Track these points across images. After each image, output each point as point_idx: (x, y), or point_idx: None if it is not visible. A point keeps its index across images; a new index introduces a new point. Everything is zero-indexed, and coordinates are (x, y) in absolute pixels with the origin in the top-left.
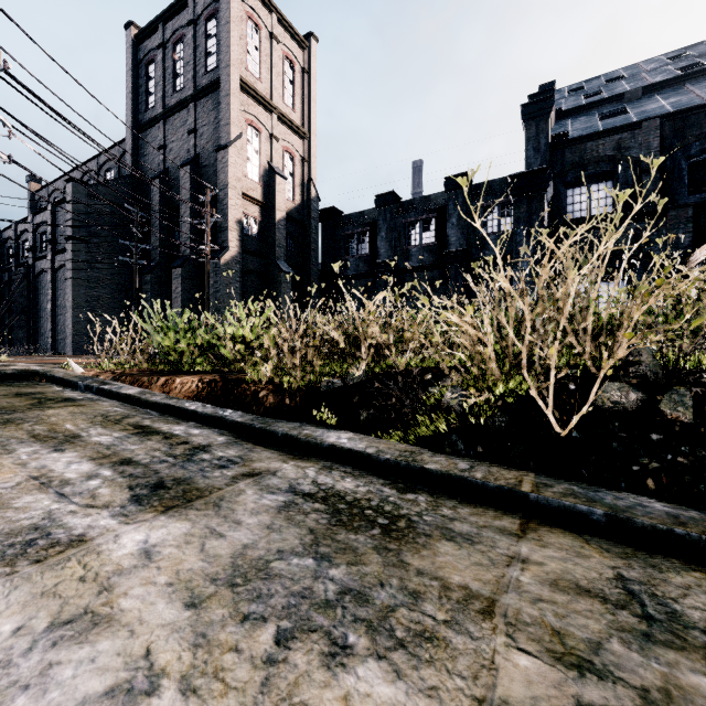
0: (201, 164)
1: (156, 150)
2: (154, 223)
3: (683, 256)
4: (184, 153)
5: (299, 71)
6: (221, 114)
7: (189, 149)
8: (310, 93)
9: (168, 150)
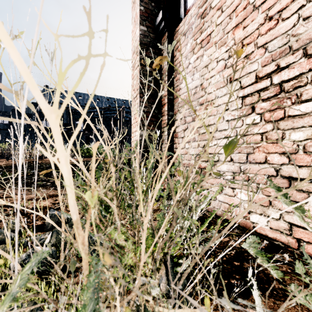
0: None
1: None
2: None
3: None
4: None
5: None
6: None
7: None
8: None
9: None
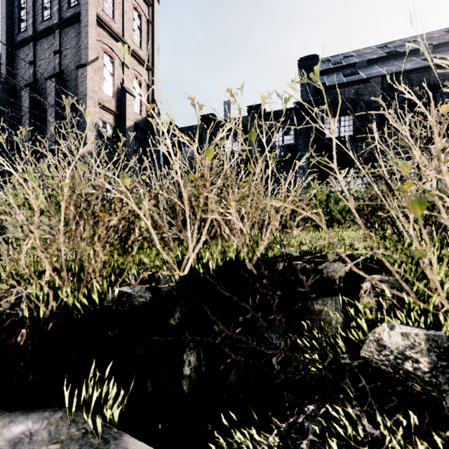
0: (65, 79)
1: (27, 65)
2: (25, 122)
3: None
4: (51, 69)
5: (145, 21)
6: (80, 40)
7: (54, 66)
8: (153, 38)
9: (37, 66)
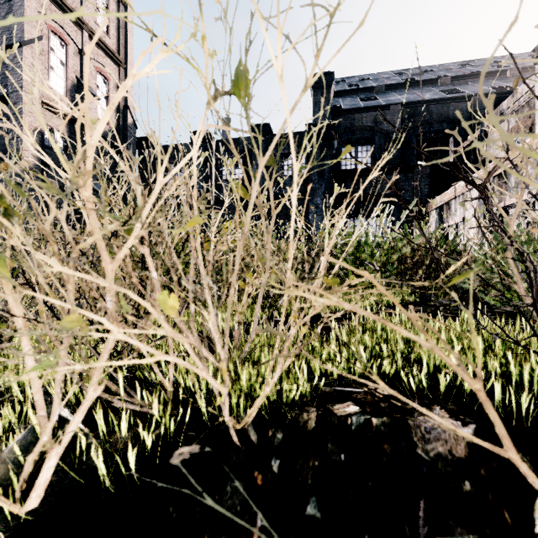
0: None
1: None
2: None
3: (424, 202)
4: None
5: None
6: (12, 8)
7: None
8: (126, 24)
9: None
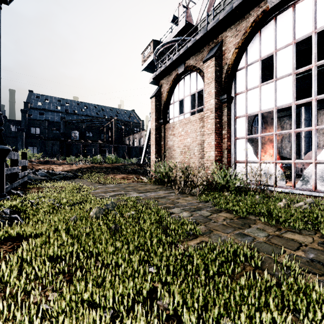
0: None
1: None
2: None
3: None
4: None
5: None
6: None
7: None
8: None
9: None
